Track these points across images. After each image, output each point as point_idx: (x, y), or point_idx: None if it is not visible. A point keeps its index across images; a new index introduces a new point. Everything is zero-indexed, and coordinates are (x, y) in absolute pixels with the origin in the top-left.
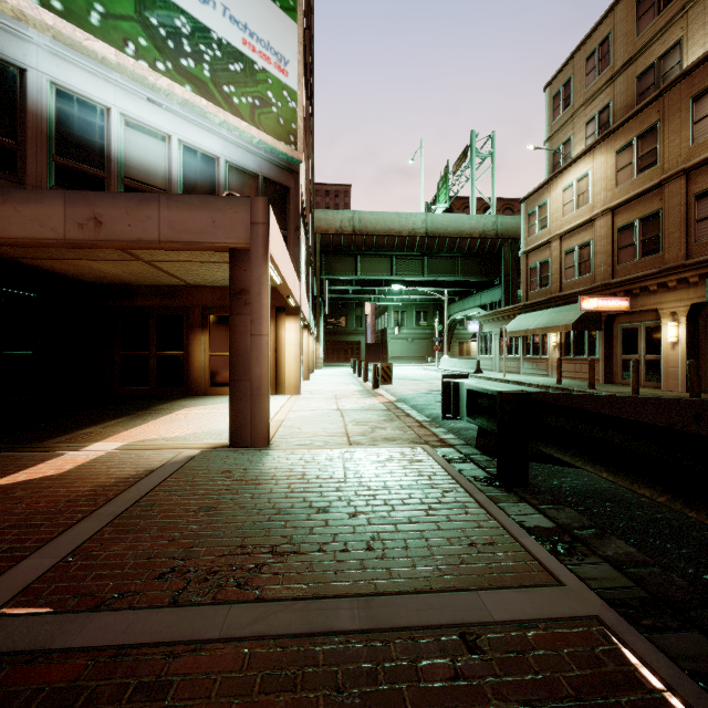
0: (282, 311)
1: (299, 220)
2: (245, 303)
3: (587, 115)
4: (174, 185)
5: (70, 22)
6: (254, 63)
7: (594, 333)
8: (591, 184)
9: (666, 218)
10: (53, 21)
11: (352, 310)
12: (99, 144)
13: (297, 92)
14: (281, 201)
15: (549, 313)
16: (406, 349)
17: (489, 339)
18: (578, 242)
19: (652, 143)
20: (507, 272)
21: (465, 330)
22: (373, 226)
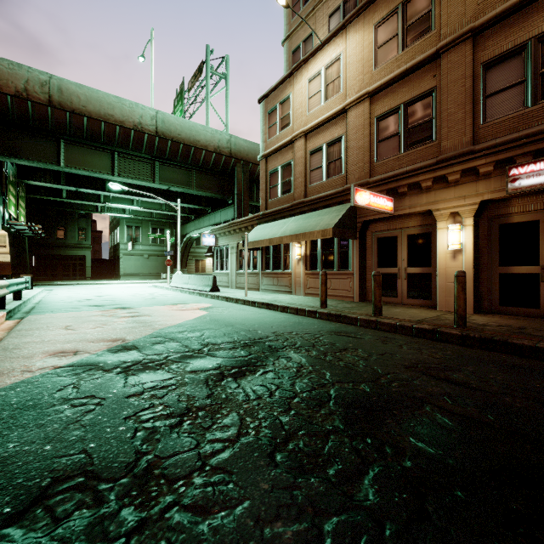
0: None
1: None
2: None
3: (331, 6)
4: None
5: None
6: None
7: (346, 243)
8: (343, 68)
9: (444, 96)
10: None
11: (73, 220)
12: None
13: None
14: None
15: (295, 220)
16: (141, 265)
17: (225, 253)
18: (326, 139)
19: (424, 6)
20: (240, 192)
21: (200, 249)
22: (82, 103)
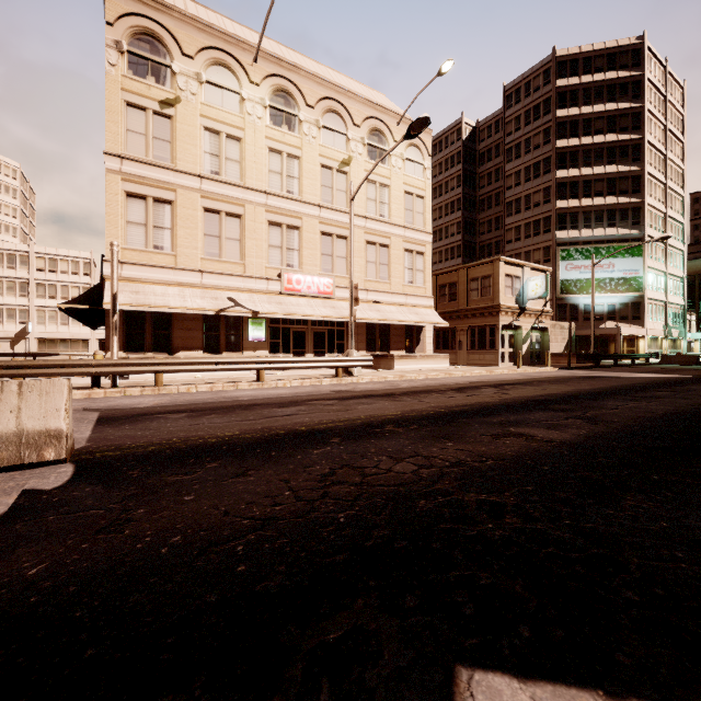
0: (639, 337)
1: (644, 310)
2: (616, 342)
3: None
4: (605, 313)
5: (586, 294)
6: (627, 277)
7: None
8: None
9: None
10: (584, 296)
11: None
12: (590, 311)
13: (642, 276)
14: (637, 307)
15: None
16: None
17: None
18: None
19: None
20: None
21: None
22: None
